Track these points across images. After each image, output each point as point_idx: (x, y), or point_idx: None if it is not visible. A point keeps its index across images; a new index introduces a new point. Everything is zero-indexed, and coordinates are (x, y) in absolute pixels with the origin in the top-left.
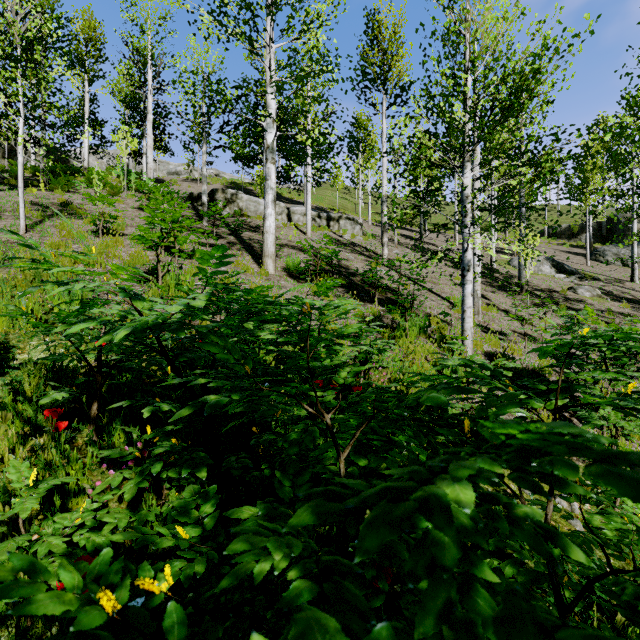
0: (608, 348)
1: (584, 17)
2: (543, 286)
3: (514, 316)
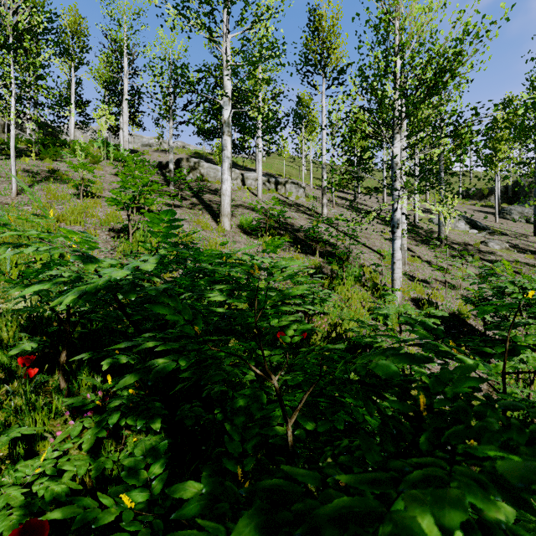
0: (523, 297)
1: (500, 6)
2: (459, 240)
3: (436, 267)
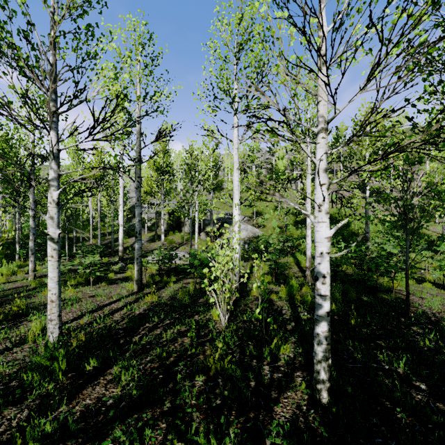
0: None
1: None
2: None
3: None
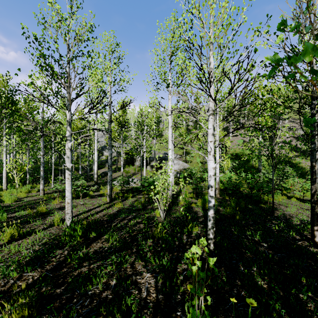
0: None
1: None
2: None
3: None
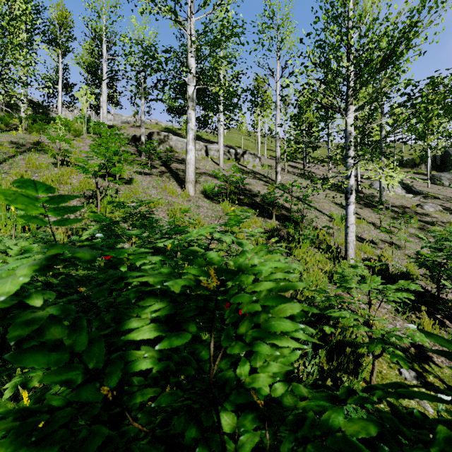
0: None
1: None
2: (397, 203)
3: (384, 229)
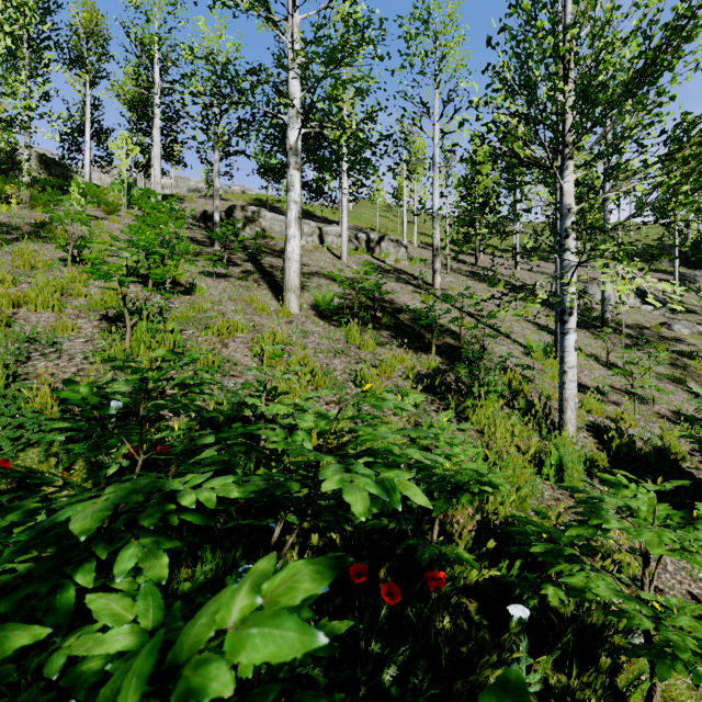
0: None
1: None
2: (629, 321)
3: (621, 371)
